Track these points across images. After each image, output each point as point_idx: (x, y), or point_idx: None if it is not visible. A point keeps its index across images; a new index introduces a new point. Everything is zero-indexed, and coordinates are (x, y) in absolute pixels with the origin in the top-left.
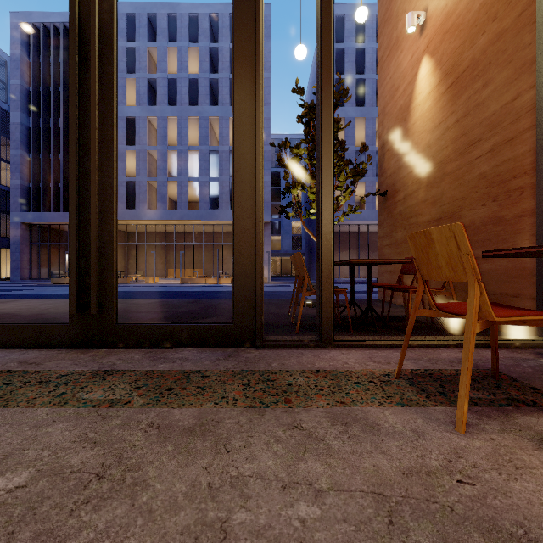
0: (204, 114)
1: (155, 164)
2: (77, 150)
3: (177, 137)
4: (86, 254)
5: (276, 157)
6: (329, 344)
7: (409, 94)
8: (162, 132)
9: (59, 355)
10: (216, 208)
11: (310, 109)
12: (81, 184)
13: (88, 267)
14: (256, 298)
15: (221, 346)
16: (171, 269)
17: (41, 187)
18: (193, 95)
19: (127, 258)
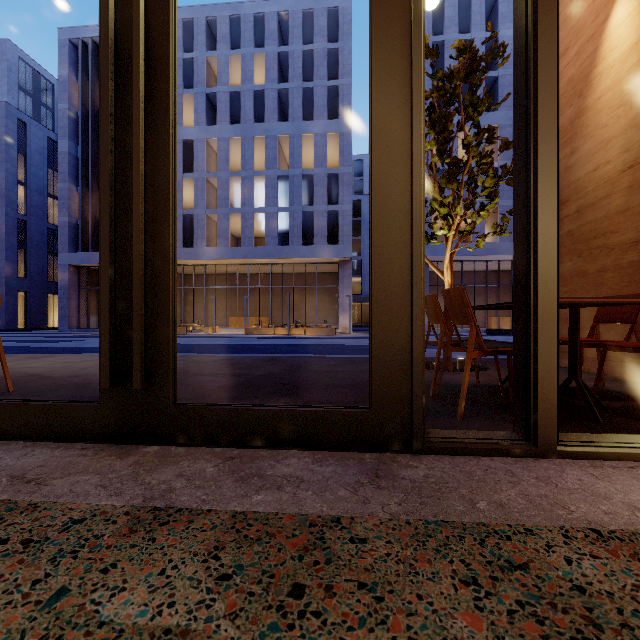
0: (272, 133)
1: (215, 193)
2: (111, 115)
3: (241, 160)
4: (126, 290)
5: (355, 182)
6: (551, 452)
7: (589, 55)
8: (223, 156)
9: (81, 461)
10: (286, 244)
11: (444, 80)
12: (119, 174)
13: (129, 311)
14: (413, 364)
15: (348, 448)
16: (233, 317)
17: (90, 225)
18: (259, 111)
19: (184, 304)
